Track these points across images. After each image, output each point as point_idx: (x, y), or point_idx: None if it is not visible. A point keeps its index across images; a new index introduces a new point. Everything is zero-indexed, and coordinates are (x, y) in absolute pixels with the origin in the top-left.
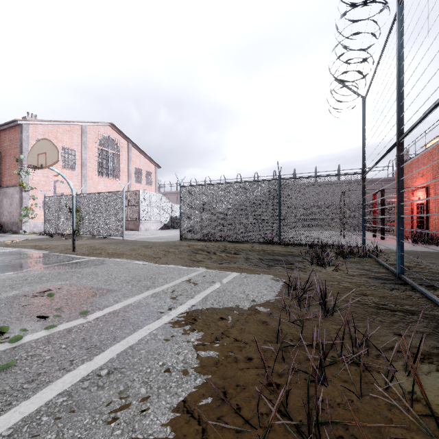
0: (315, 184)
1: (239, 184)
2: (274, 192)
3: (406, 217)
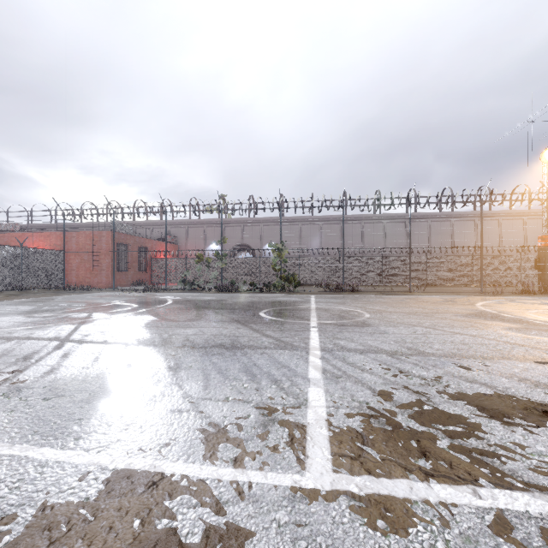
0: None
1: None
2: (18, 255)
3: None
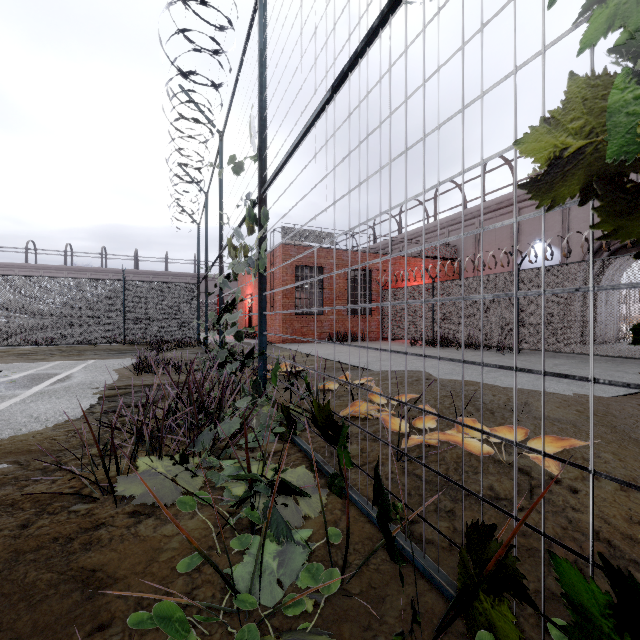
0: (166, 274)
1: (73, 280)
2: (117, 292)
3: (243, 317)
